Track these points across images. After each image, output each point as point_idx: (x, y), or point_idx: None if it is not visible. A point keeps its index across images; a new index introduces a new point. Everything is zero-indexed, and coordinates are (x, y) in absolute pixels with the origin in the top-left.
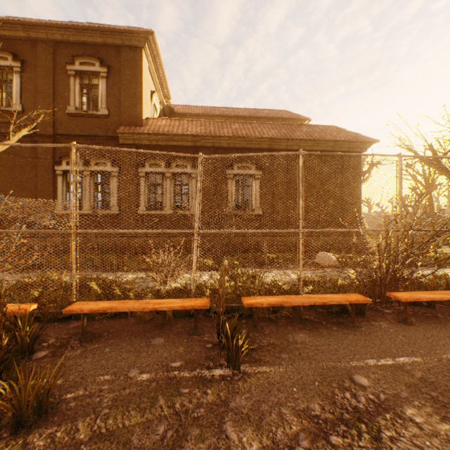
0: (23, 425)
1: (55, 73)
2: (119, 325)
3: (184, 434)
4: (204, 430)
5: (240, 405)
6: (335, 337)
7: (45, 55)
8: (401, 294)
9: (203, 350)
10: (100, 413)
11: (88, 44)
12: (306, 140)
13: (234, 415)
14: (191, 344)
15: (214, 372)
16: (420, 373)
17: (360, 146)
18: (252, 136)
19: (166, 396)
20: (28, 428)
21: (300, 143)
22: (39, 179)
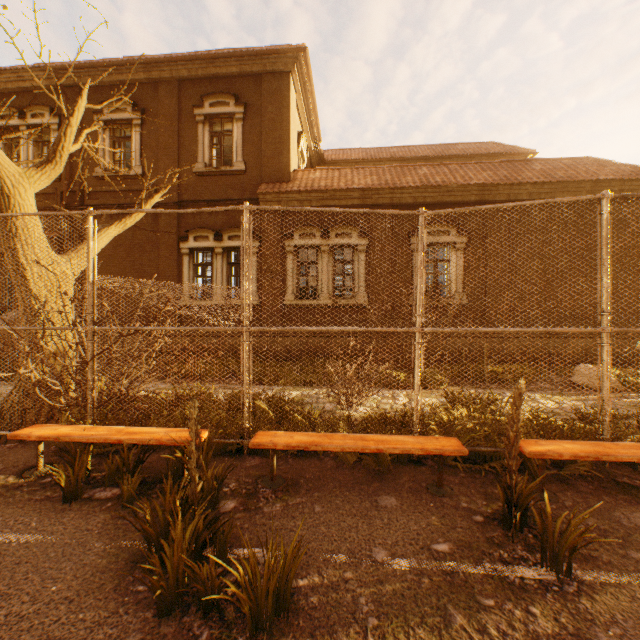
0: (260, 626)
1: (180, 121)
2: (314, 469)
3: None
4: None
5: None
6: None
7: (168, 100)
8: None
9: (473, 526)
10: (367, 625)
11: (220, 78)
12: (544, 183)
13: None
14: (446, 513)
15: (520, 571)
16: None
17: None
18: (452, 183)
19: (460, 609)
20: (268, 633)
21: (532, 188)
22: (162, 261)
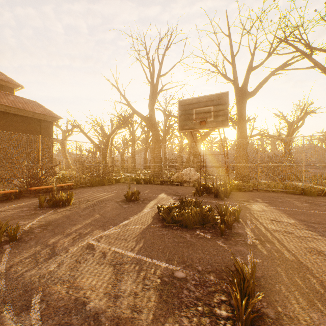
0: None
1: None
2: None
3: None
4: None
5: None
6: None
7: None
8: (35, 187)
9: None
10: None
11: None
12: (12, 107)
13: None
14: None
15: None
16: (23, 205)
17: (52, 119)
18: None
19: None
20: None
21: (7, 107)
22: None
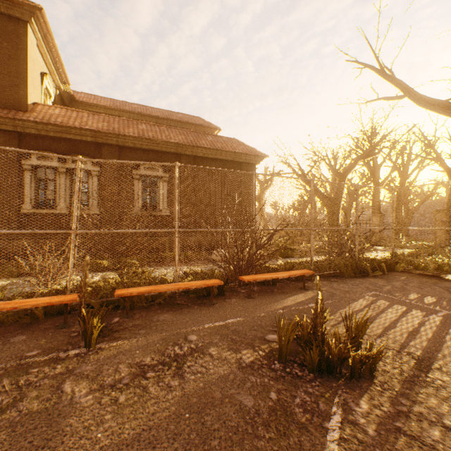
0: None
1: None
2: None
3: (21, 398)
4: (42, 392)
5: (84, 370)
6: (192, 313)
7: None
8: (248, 276)
9: (67, 338)
10: None
11: None
12: (210, 149)
13: (75, 377)
14: (56, 336)
15: (71, 352)
16: (235, 327)
17: (255, 159)
18: (159, 139)
19: (12, 378)
20: None
21: (205, 150)
22: None
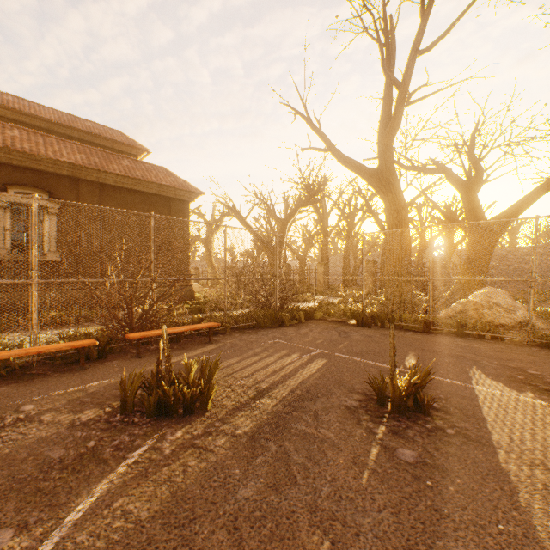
0: None
1: None
2: None
3: None
4: None
5: None
6: (46, 382)
7: None
8: (136, 334)
9: None
10: None
11: None
12: (125, 176)
13: None
14: None
15: None
16: (95, 389)
17: (188, 195)
18: (42, 154)
19: None
20: None
21: (117, 178)
22: None
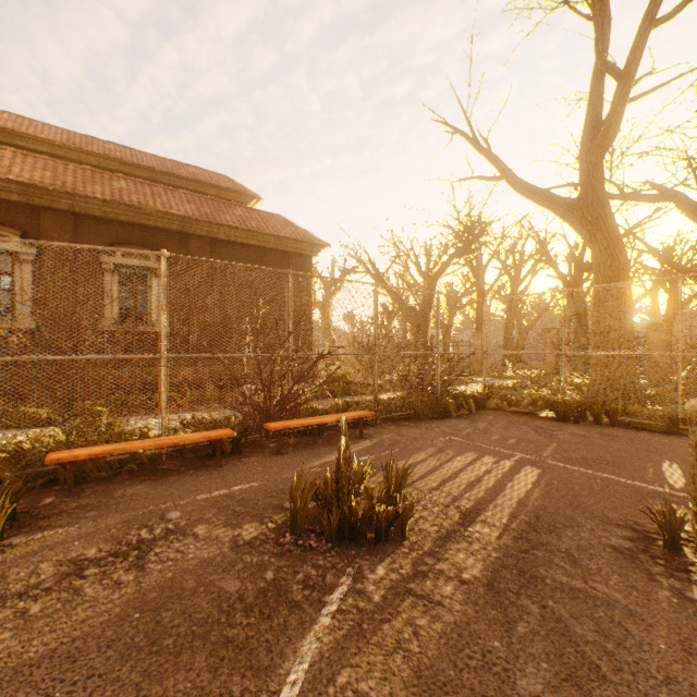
0: None
1: None
2: None
3: None
4: None
5: None
6: (183, 481)
7: None
8: (277, 423)
9: None
10: None
11: None
12: (239, 229)
13: None
14: None
15: None
16: (244, 495)
17: (310, 248)
18: (151, 207)
19: None
20: None
21: (230, 231)
22: None
